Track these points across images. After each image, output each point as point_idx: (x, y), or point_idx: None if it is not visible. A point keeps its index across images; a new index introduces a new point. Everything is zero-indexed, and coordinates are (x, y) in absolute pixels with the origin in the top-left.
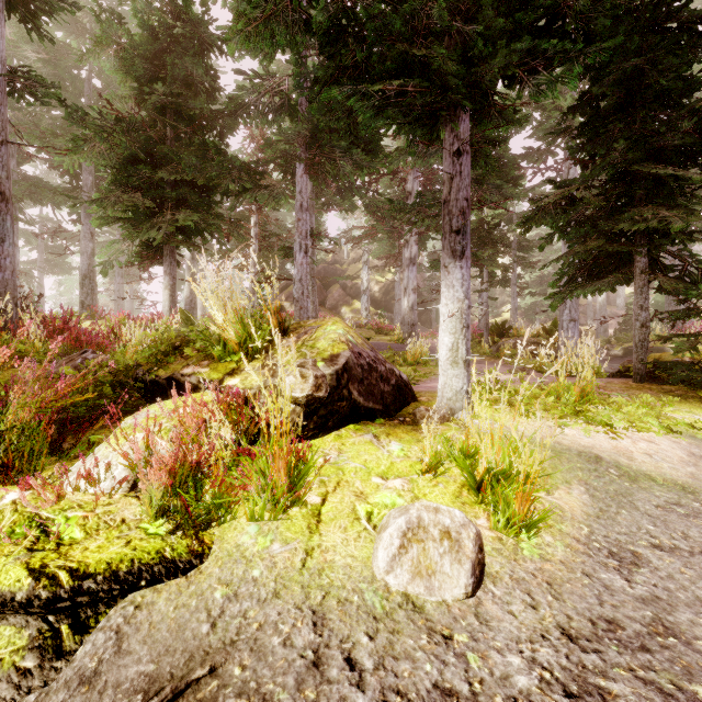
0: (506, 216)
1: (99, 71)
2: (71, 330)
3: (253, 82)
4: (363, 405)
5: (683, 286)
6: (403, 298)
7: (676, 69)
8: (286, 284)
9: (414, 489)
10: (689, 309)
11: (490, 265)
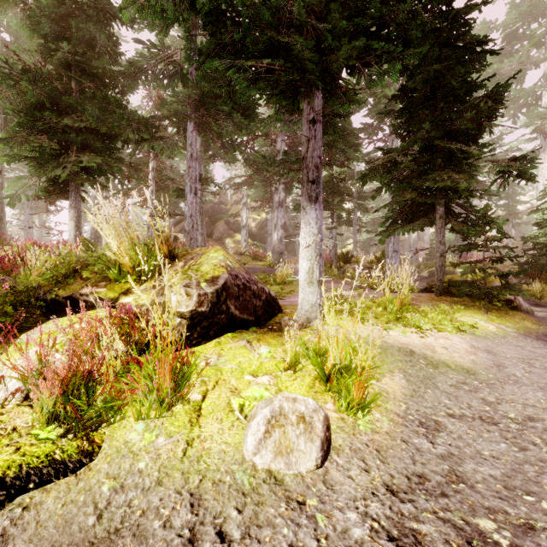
0: (349, 173)
1: (7, 26)
2: None
3: (151, 51)
4: (239, 317)
5: (467, 228)
6: (273, 233)
7: (462, 75)
8: (180, 219)
9: (278, 383)
10: (470, 244)
11: (338, 209)
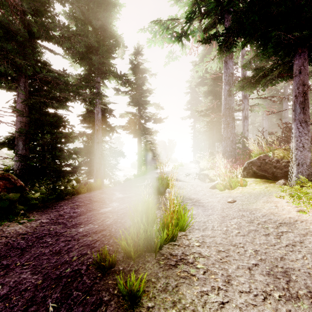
0: None
1: None
2: None
3: None
4: (259, 172)
5: None
6: None
7: None
8: None
9: None
10: None
11: None
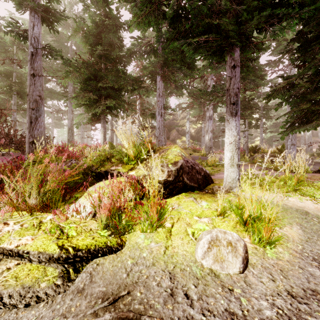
0: (257, 94)
1: (75, 43)
2: (65, 151)
3: (138, 41)
4: (189, 184)
5: None
6: (205, 135)
7: None
8: (152, 130)
9: (213, 223)
10: None
11: (249, 118)
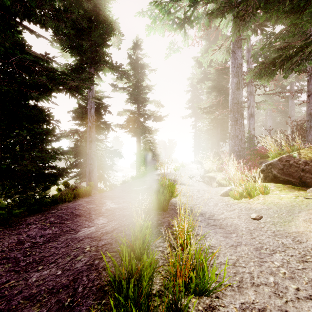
0: None
1: None
2: None
3: None
4: (281, 177)
5: None
6: None
7: None
8: None
9: None
10: None
11: None
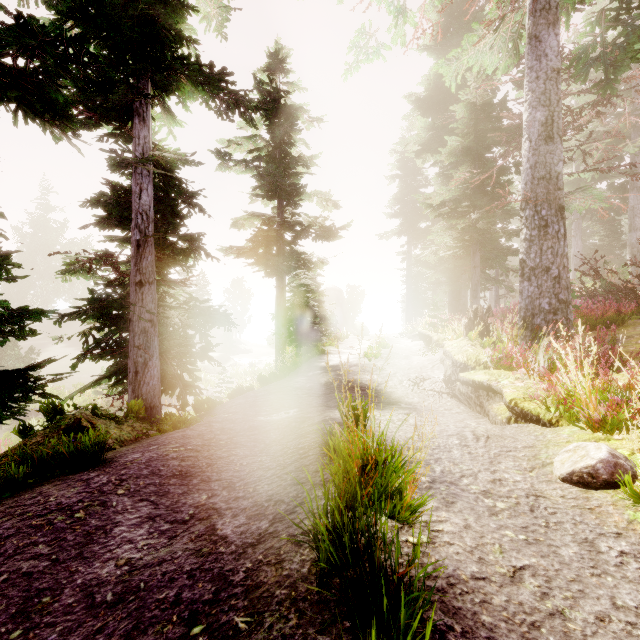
0: None
1: None
2: None
3: None
4: None
5: None
6: None
7: None
8: None
9: None
10: None
11: None
